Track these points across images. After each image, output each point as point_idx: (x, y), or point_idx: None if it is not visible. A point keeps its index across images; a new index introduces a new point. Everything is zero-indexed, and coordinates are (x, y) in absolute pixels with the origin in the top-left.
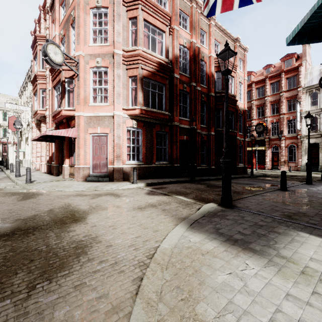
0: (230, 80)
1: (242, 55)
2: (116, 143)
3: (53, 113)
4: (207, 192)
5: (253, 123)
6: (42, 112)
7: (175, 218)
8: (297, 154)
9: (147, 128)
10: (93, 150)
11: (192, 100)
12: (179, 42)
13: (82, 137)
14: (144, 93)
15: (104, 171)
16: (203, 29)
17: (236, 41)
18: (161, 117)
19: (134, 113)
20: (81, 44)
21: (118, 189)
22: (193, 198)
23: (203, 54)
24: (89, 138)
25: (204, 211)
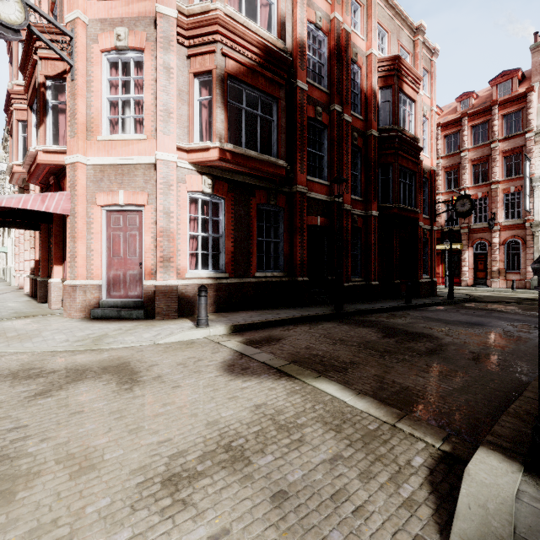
0: (408, 108)
1: (428, 62)
2: (161, 227)
3: (24, 162)
4: (399, 361)
5: (439, 199)
6: (21, 170)
7: None
8: (523, 257)
9: (237, 196)
10: (110, 245)
11: (335, 142)
12: (308, 15)
13: (81, 214)
14: (230, 116)
15: (135, 295)
16: None
17: (418, 32)
18: (269, 171)
19: (204, 158)
20: None
21: (153, 347)
22: (375, 393)
23: (355, 48)
24: (99, 216)
25: (493, 535)
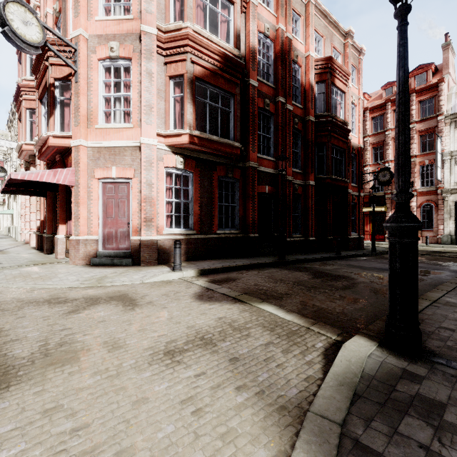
0: (339, 98)
1: (356, 60)
2: (145, 195)
3: (37, 144)
4: (321, 293)
5: (367, 170)
6: (29, 148)
7: (271, 407)
8: (435, 217)
9: (203, 171)
10: (105, 209)
11: (280, 127)
12: (258, 26)
13: (83, 185)
14: (197, 109)
15: (124, 247)
16: (296, 10)
17: (348, 36)
18: (227, 151)
19: (178, 142)
20: (81, 15)
21: (142, 284)
22: (299, 311)
23: (296, 51)
24: (96, 186)
25: (350, 372)
